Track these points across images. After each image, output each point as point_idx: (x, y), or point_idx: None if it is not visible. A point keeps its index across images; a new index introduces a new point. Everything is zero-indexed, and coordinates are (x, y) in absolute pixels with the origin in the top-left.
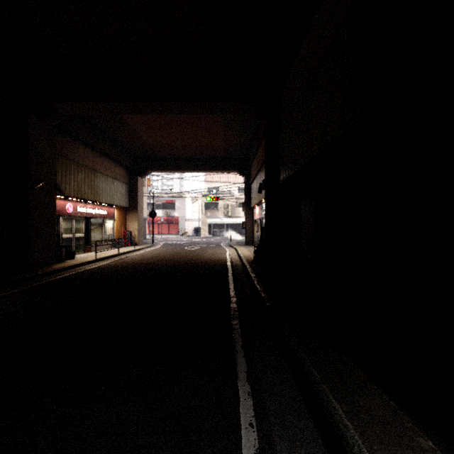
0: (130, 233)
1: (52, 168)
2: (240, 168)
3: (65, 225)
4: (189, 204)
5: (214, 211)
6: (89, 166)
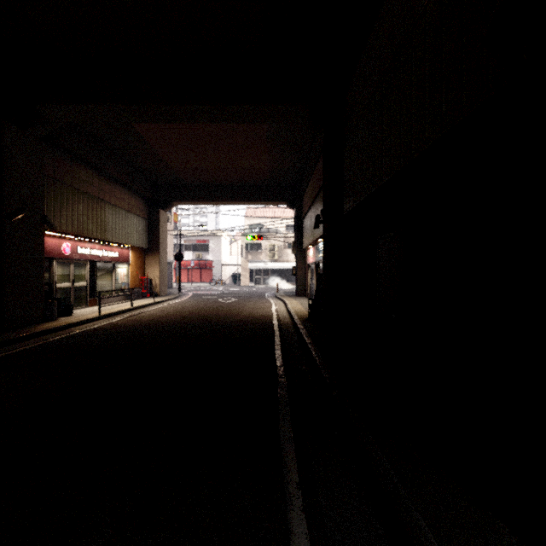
0: (150, 281)
1: (39, 195)
2: (290, 199)
3: (61, 270)
4: (226, 245)
5: (257, 253)
6: (93, 194)
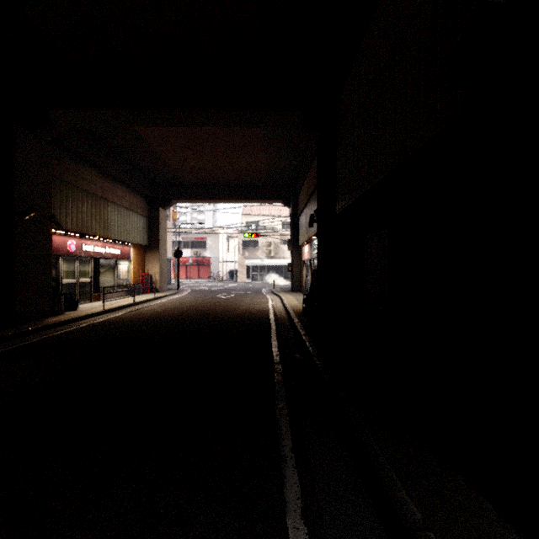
0: (150, 277)
1: (47, 195)
2: (286, 197)
3: (66, 267)
4: (224, 242)
5: (254, 250)
6: (97, 193)
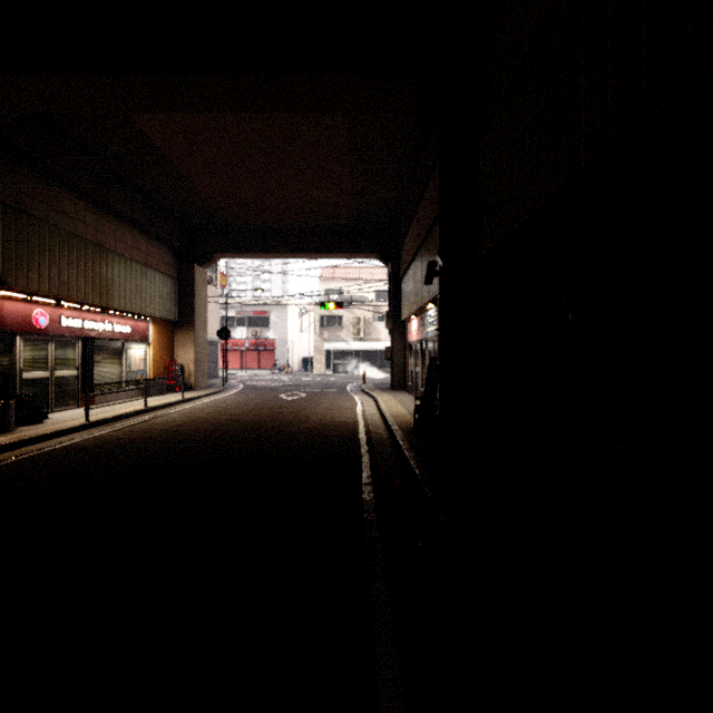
0: (181, 368)
1: None
2: (382, 249)
3: (31, 352)
4: (294, 318)
5: (336, 329)
6: (87, 237)
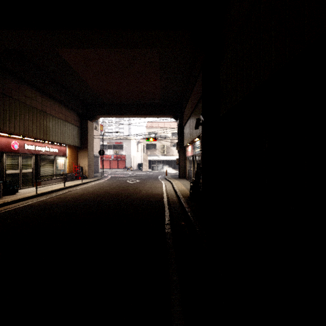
0: (82, 168)
1: None
2: (175, 113)
3: (10, 161)
4: (134, 145)
5: (153, 150)
6: (37, 107)
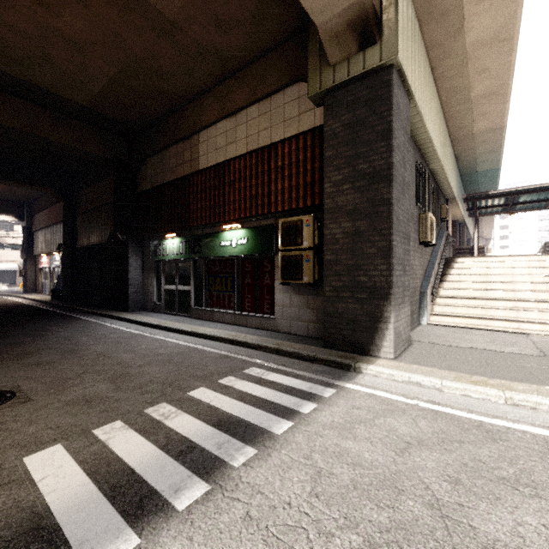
0: None
1: None
2: (19, 213)
3: None
4: None
5: None
6: None
